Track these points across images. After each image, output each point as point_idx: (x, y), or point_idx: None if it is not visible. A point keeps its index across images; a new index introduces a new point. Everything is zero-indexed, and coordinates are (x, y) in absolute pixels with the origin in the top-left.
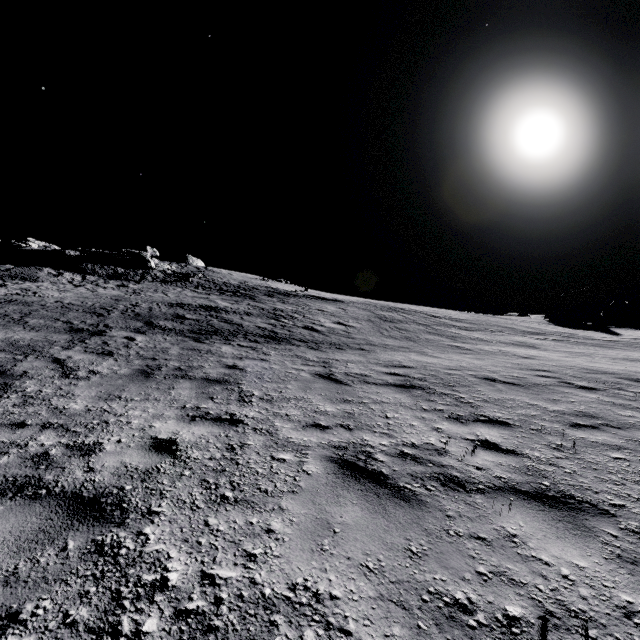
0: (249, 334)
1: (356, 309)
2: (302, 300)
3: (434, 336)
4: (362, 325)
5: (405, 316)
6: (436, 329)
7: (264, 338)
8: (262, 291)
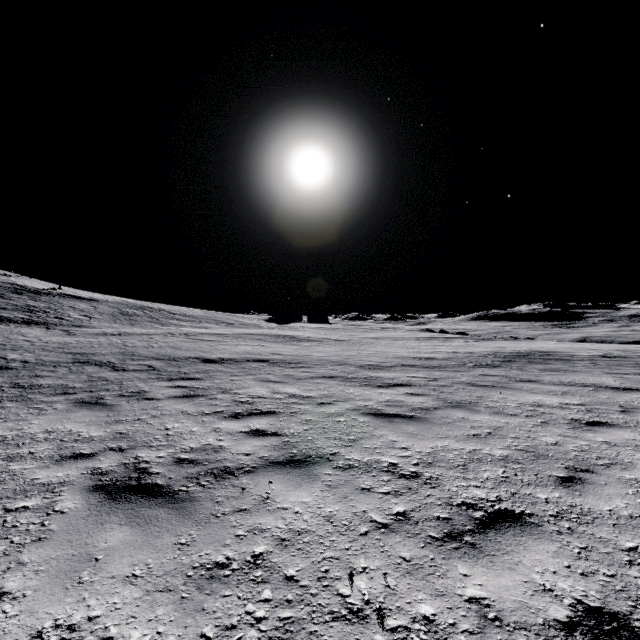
0: (12, 320)
1: (107, 307)
2: (55, 298)
3: (152, 323)
4: (104, 317)
5: (147, 313)
6: (159, 320)
7: (25, 322)
8: (7, 288)
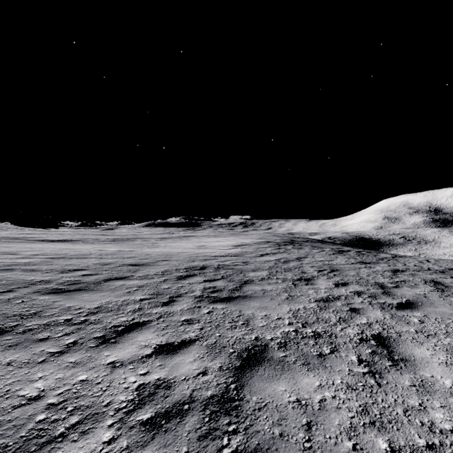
0: None
1: None
2: None
3: None
4: None
5: None
6: None
7: None
8: None
